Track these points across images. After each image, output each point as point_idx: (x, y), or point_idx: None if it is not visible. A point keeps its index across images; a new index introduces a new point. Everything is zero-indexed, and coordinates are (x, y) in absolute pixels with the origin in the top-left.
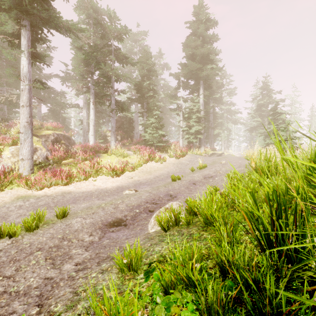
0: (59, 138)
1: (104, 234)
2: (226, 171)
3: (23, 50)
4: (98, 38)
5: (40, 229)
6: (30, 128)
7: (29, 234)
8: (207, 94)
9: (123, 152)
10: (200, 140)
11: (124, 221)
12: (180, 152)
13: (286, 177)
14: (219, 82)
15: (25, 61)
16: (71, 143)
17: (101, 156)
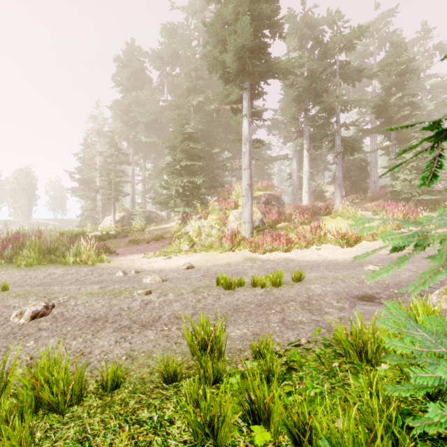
0: (270, 199)
1: (354, 305)
2: None
3: (245, 112)
4: (314, 60)
5: (282, 287)
6: (250, 190)
7: (275, 289)
8: None
9: (354, 213)
10: None
11: (377, 299)
12: None
13: None
14: None
15: (246, 123)
16: (281, 205)
17: (322, 219)
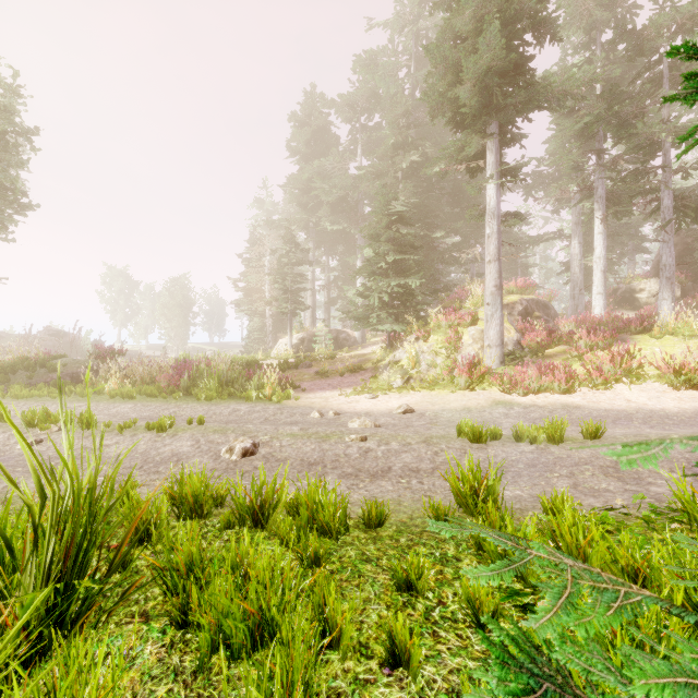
0: (531, 308)
1: None
2: None
3: (490, 172)
4: (616, 62)
5: (564, 444)
6: (500, 295)
7: (553, 446)
8: None
9: None
10: None
11: None
12: None
13: None
14: None
15: (492, 189)
16: (551, 316)
17: (632, 339)
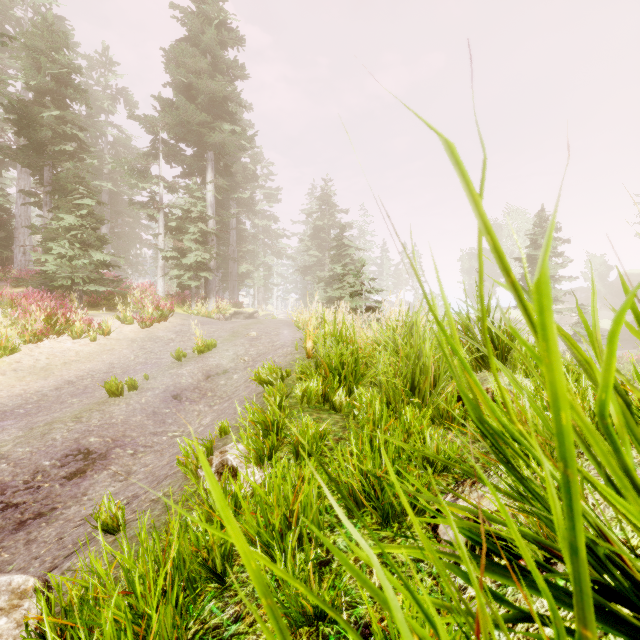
0: None
1: None
2: (259, 355)
3: None
4: None
5: None
6: None
7: None
8: (223, 185)
9: None
10: (207, 283)
11: None
12: (155, 311)
13: (581, 633)
14: (249, 169)
15: None
16: None
17: None
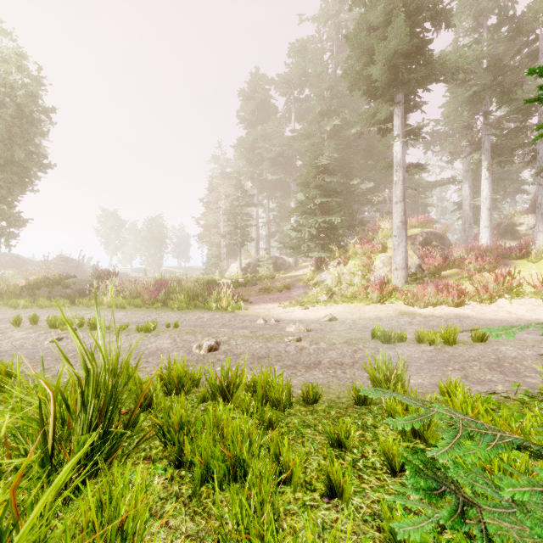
0: (429, 239)
1: None
2: None
3: (397, 132)
4: (499, 41)
5: (457, 345)
6: (404, 228)
7: (448, 347)
8: None
9: None
10: None
11: None
12: None
13: None
14: None
15: (398, 146)
16: (446, 245)
17: (513, 264)
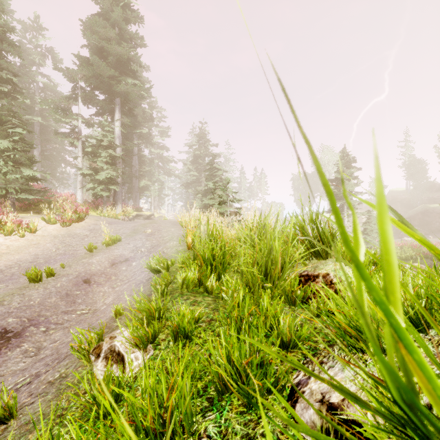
0: None
1: None
2: (152, 247)
3: None
4: None
5: None
6: None
7: None
8: (127, 123)
9: None
10: (115, 194)
11: None
12: (74, 214)
13: None
14: (147, 112)
15: None
16: None
17: None
